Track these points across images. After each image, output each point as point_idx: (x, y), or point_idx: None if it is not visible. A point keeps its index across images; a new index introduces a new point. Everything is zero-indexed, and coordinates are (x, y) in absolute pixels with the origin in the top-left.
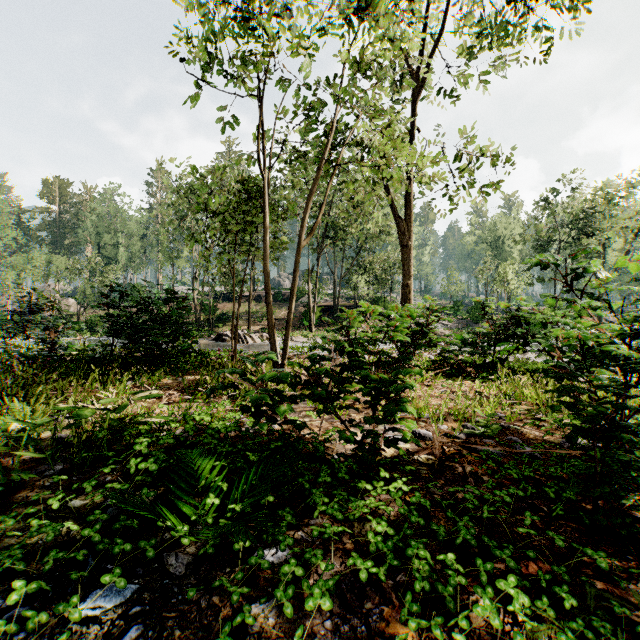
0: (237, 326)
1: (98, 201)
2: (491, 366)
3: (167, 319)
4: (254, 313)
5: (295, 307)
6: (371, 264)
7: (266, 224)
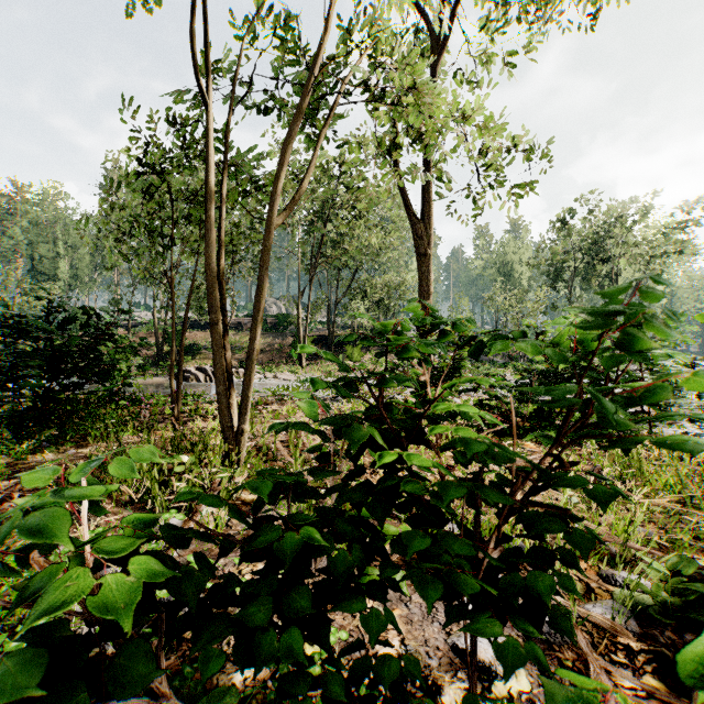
0: (182, 362)
1: (32, 203)
2: (550, 417)
3: (64, 351)
4: (232, 344)
5: (282, 337)
6: (371, 287)
7: (210, 183)
